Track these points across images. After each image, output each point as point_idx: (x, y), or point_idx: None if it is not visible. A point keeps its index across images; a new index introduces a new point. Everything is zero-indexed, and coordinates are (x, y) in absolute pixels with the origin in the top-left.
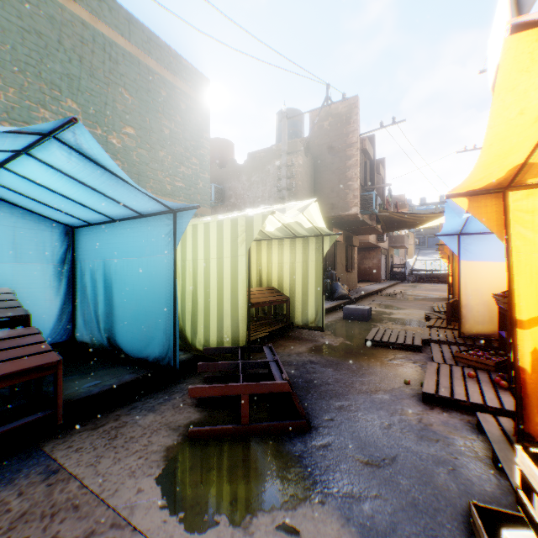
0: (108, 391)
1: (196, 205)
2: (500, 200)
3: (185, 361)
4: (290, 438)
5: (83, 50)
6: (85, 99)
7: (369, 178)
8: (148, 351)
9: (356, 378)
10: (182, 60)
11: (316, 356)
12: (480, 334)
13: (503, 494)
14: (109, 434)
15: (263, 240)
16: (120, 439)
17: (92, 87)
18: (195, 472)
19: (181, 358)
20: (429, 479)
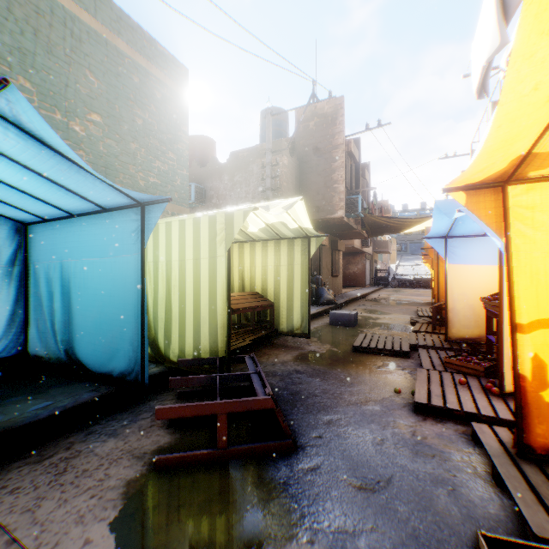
0: (60, 414)
1: (167, 197)
2: (499, 195)
3: (157, 374)
4: (274, 461)
5: (39, 22)
6: (41, 78)
7: (354, 182)
8: (112, 365)
9: (344, 388)
10: (158, 45)
11: (302, 364)
12: (466, 338)
13: (509, 516)
14: (57, 467)
15: (246, 242)
16: (70, 473)
17: (49, 65)
18: (160, 511)
19: (152, 371)
20: (428, 503)
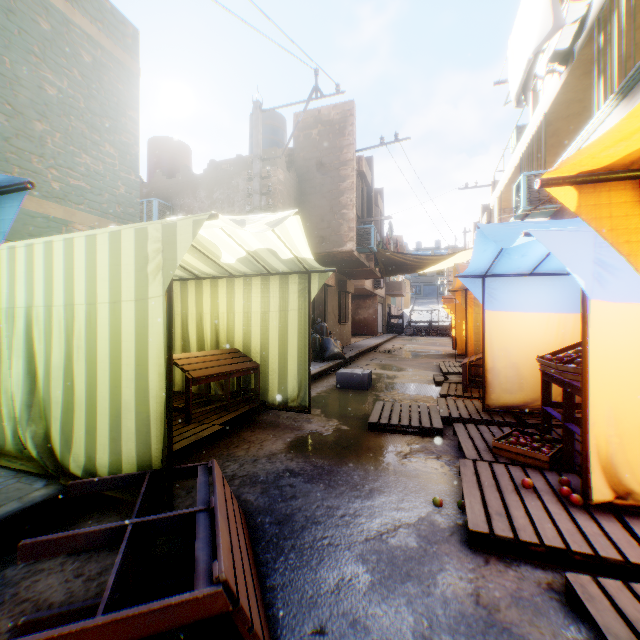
0: None
1: (24, 180)
2: (635, 194)
3: (40, 504)
4: None
5: None
6: None
7: (366, 210)
8: None
9: (360, 502)
10: None
11: (298, 458)
12: (509, 405)
13: None
14: None
15: (221, 278)
16: None
17: None
18: None
19: (31, 499)
20: None
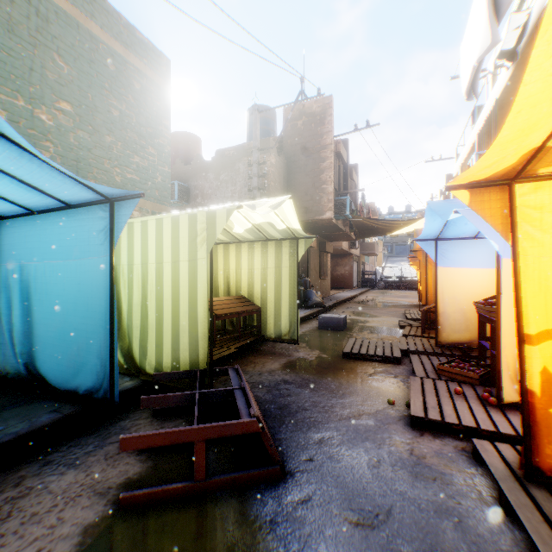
0: (11, 442)
1: (139, 193)
2: (506, 194)
3: (130, 389)
4: (259, 493)
5: None
6: (1, 59)
7: (343, 183)
8: (78, 381)
9: (335, 400)
10: (136, 32)
11: (290, 373)
12: (457, 342)
13: None
14: (0, 511)
15: (231, 243)
16: (15, 519)
17: (11, 45)
18: None
19: (125, 386)
20: (434, 541)
